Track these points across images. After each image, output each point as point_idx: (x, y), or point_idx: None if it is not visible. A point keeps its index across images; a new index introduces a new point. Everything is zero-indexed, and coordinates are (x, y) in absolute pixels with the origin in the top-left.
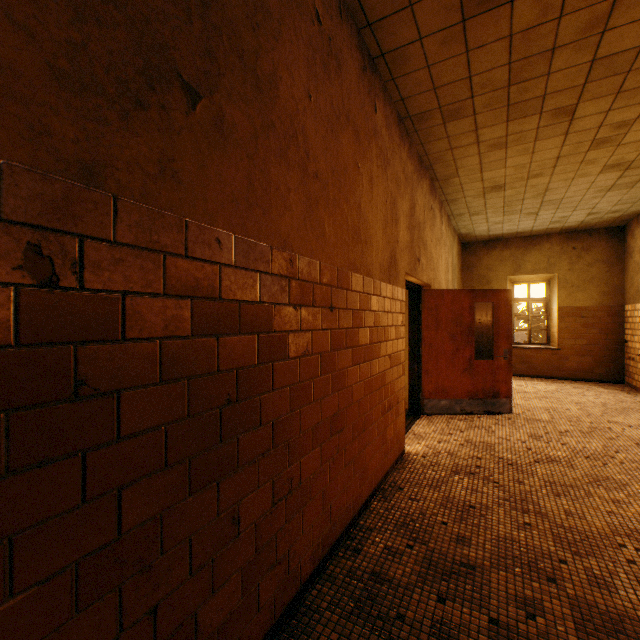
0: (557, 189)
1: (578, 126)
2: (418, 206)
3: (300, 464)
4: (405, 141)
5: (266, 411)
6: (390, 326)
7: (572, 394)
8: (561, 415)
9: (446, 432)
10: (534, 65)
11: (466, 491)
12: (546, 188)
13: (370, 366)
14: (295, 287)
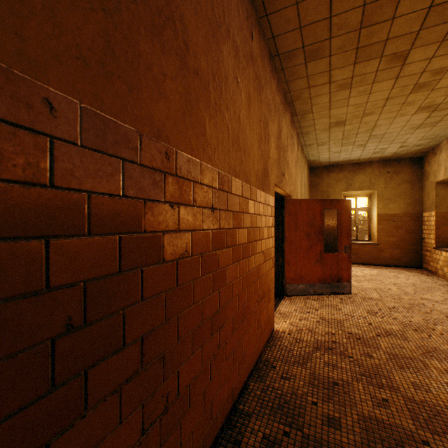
0: (382, 126)
1: (407, 71)
2: (283, 132)
3: (178, 374)
4: (274, 76)
5: (133, 326)
6: (263, 227)
7: (389, 277)
8: (386, 294)
9: (304, 311)
10: (383, 8)
11: (328, 367)
12: (374, 125)
13: (248, 262)
14: (172, 183)
